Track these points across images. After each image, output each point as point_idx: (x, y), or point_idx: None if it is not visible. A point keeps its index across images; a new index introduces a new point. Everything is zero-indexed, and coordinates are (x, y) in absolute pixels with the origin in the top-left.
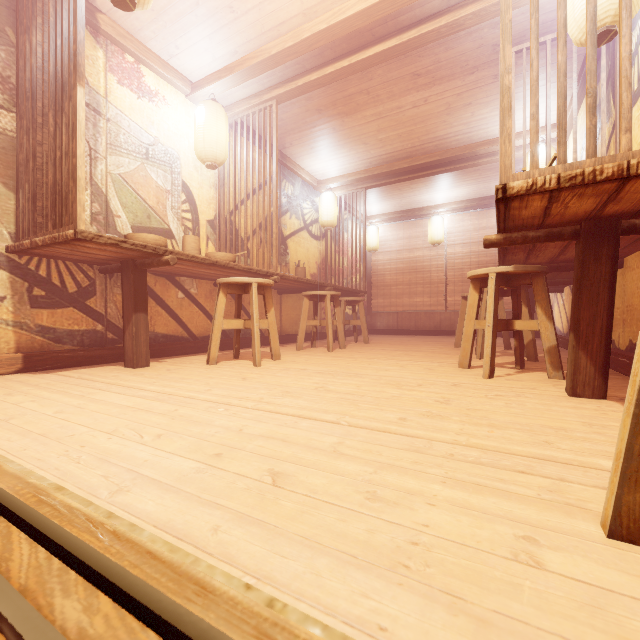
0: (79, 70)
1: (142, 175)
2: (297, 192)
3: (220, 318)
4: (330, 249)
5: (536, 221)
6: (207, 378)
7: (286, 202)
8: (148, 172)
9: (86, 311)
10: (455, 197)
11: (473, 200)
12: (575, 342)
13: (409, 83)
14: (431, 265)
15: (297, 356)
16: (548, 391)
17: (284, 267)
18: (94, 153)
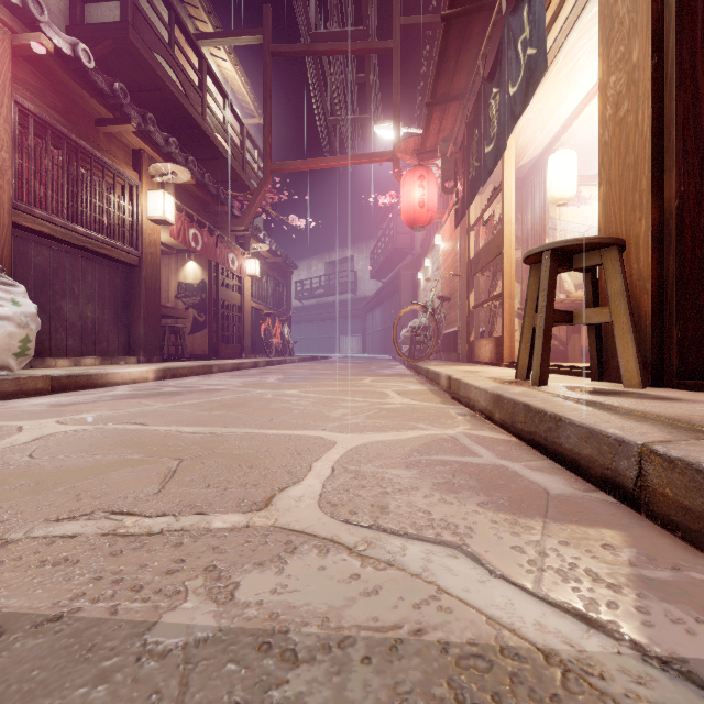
0: (545, 232)
1: None
2: None
3: None
4: None
5: None
6: None
7: None
8: None
9: None
10: None
11: None
12: None
13: None
14: None
15: None
16: None
17: None
18: None
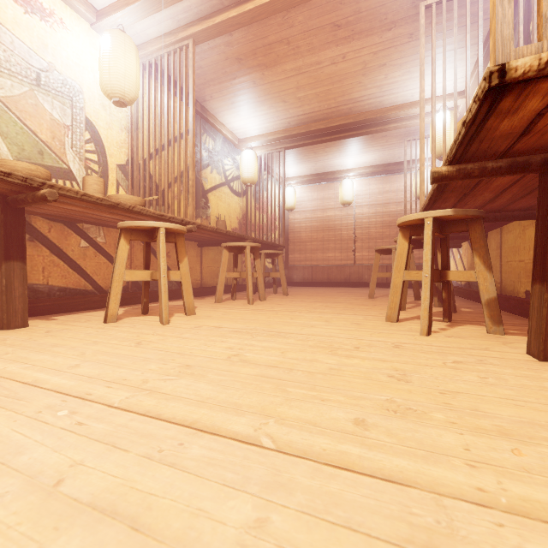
0: None
1: (31, 103)
2: (218, 148)
3: (121, 268)
4: (251, 205)
5: (505, 144)
6: (89, 344)
7: (207, 156)
8: (39, 101)
9: None
10: (363, 163)
11: (379, 166)
12: (547, 295)
13: (329, 35)
14: (342, 224)
15: (214, 310)
16: (507, 353)
17: (205, 220)
18: None
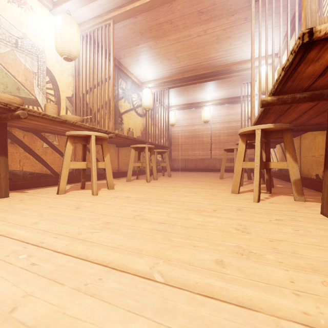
0: None
1: (12, 58)
2: (128, 87)
3: (68, 160)
4: (148, 122)
5: (308, 82)
6: (46, 208)
7: (122, 92)
8: (17, 57)
9: None
10: (216, 97)
11: (225, 99)
12: None
13: (196, 18)
14: (203, 134)
15: (126, 186)
16: (308, 213)
17: (120, 131)
18: None
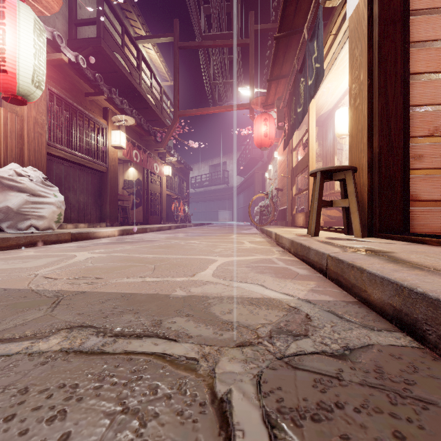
0: (335, 152)
1: None
2: None
3: None
4: None
5: None
6: None
7: None
8: None
9: (339, 210)
10: None
11: None
12: None
13: None
14: None
15: None
16: None
17: None
18: (341, 163)
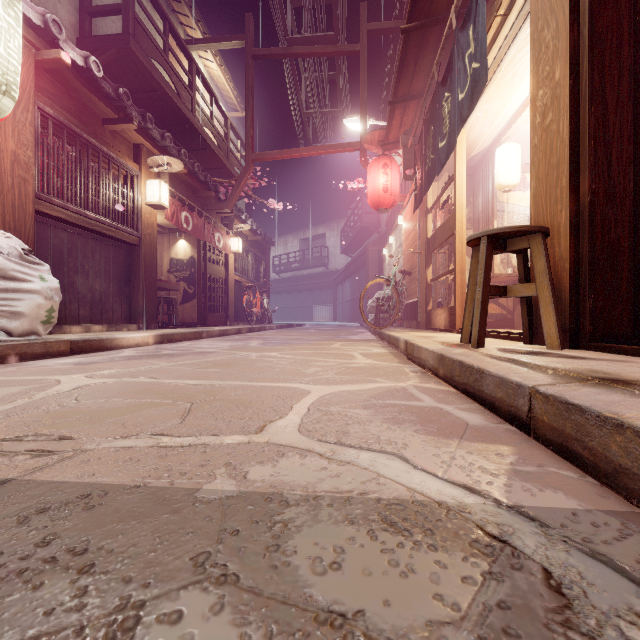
0: (494, 214)
1: None
2: None
3: None
4: None
5: None
6: None
7: None
8: None
9: (498, 305)
10: None
11: None
12: None
13: None
14: None
15: None
16: None
17: None
18: None
